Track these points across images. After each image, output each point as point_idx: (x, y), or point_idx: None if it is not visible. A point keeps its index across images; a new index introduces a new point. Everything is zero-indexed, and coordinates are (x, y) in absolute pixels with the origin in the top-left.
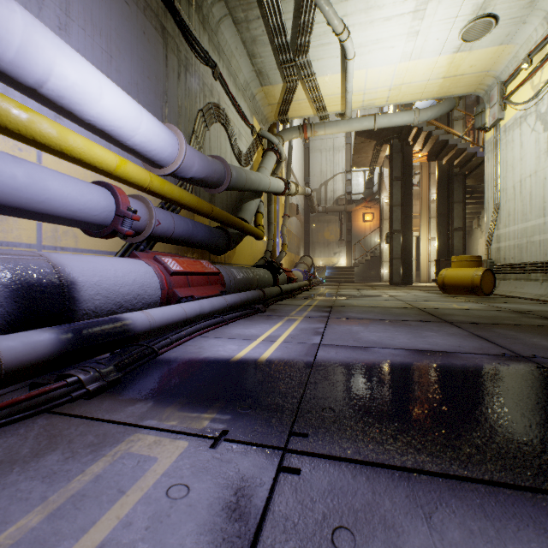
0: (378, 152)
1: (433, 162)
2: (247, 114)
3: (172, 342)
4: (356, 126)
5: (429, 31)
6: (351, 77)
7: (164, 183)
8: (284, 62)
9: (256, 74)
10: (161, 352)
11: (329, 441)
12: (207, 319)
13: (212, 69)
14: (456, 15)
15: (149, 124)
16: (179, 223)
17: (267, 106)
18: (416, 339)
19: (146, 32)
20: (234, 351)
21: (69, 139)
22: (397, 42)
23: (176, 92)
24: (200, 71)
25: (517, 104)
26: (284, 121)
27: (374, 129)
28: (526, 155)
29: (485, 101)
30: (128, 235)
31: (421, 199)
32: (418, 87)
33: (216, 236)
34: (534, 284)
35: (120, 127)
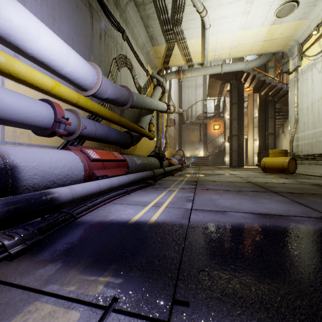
0: (223, 88)
1: (256, 94)
2: (144, 63)
3: (89, 208)
4: (210, 71)
5: (256, 11)
6: (207, 40)
7: (88, 101)
8: (167, 30)
9: (149, 39)
10: (79, 216)
11: (208, 312)
12: (115, 191)
13: (122, 34)
14: (273, 1)
15: (76, 60)
16: (99, 128)
17: (156, 59)
18: (257, 205)
19: (79, 6)
20: (131, 215)
21: (15, 65)
22: (236, 18)
23: (99, 46)
24: (114, 34)
25: (310, 56)
26: (166, 68)
27: (221, 73)
28: (315, 87)
29: (289, 55)
30: (63, 135)
31: (248, 116)
32: (248, 47)
33: (123, 137)
34: (321, 167)
35: (54, 60)
